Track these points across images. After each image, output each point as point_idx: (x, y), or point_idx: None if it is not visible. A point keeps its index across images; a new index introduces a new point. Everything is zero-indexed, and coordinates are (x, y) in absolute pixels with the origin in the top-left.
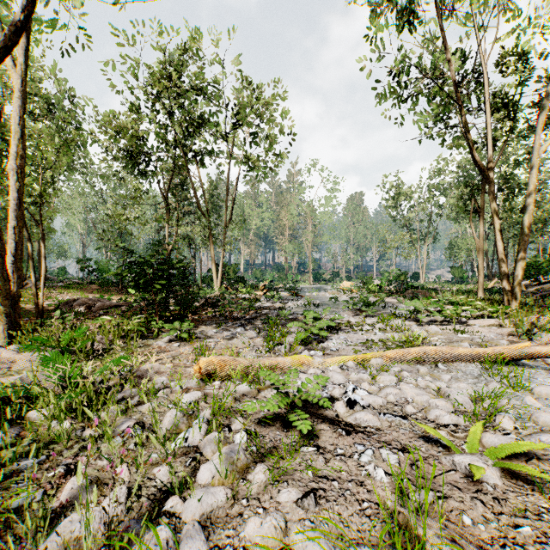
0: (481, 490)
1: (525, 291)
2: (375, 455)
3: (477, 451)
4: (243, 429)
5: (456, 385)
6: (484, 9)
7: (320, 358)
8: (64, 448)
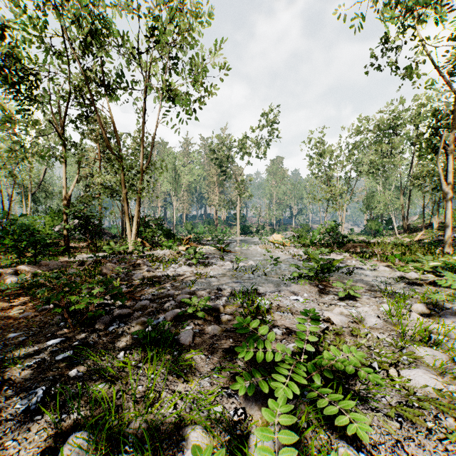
0: None
1: None
2: None
3: None
4: None
5: None
6: None
7: None
8: None
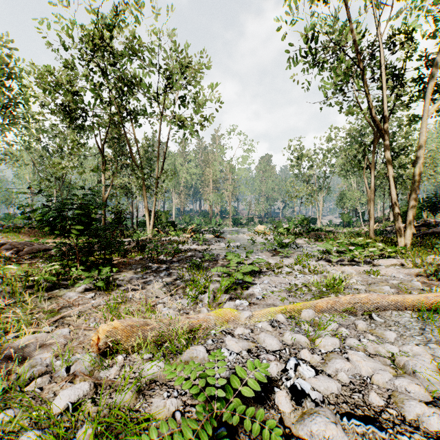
0: None
1: None
2: None
3: None
4: None
5: (408, 348)
6: None
7: (248, 312)
8: None
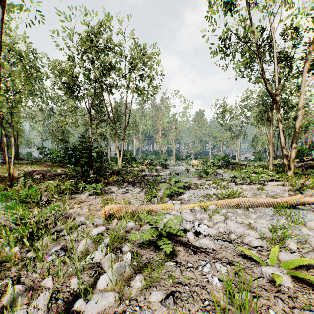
0: (280, 290)
1: (295, 166)
2: (212, 267)
3: (276, 264)
4: (129, 250)
5: (260, 221)
6: (274, 1)
7: (179, 205)
8: (12, 265)
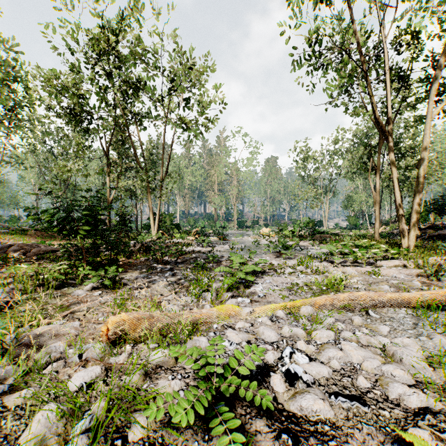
0: None
1: None
2: None
3: None
4: (145, 438)
5: (400, 340)
6: None
7: (249, 308)
8: None
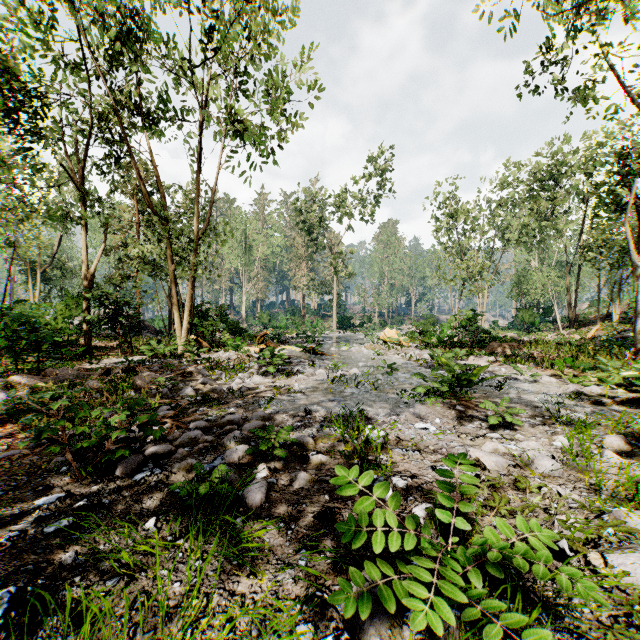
0: None
1: None
2: None
3: None
4: None
5: None
6: None
7: None
8: None
